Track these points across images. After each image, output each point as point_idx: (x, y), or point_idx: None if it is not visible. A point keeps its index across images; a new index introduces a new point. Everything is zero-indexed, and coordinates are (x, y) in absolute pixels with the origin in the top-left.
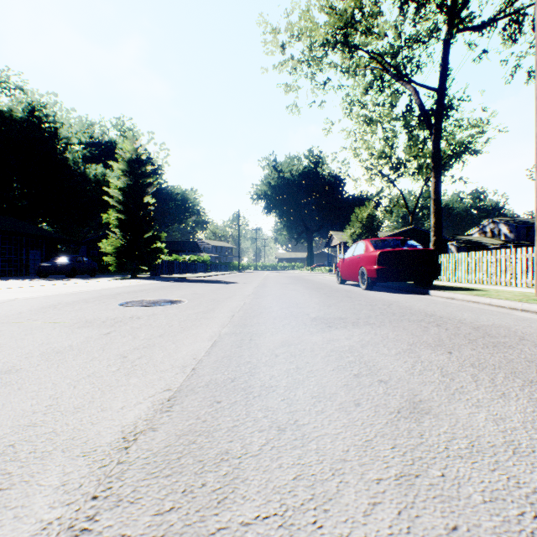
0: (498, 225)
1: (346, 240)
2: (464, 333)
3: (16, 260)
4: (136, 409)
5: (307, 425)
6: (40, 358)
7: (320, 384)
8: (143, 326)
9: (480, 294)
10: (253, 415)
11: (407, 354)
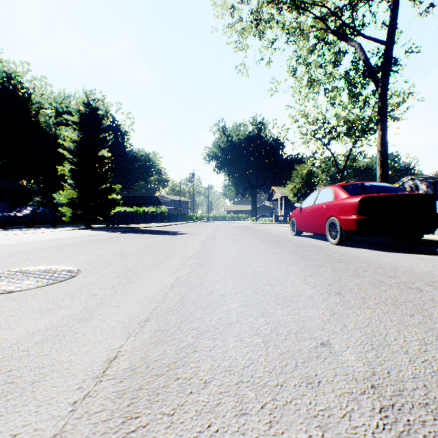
0: (416, 181)
1: (288, 194)
2: None
3: None
4: None
5: None
6: None
7: None
8: None
9: None
10: None
11: None
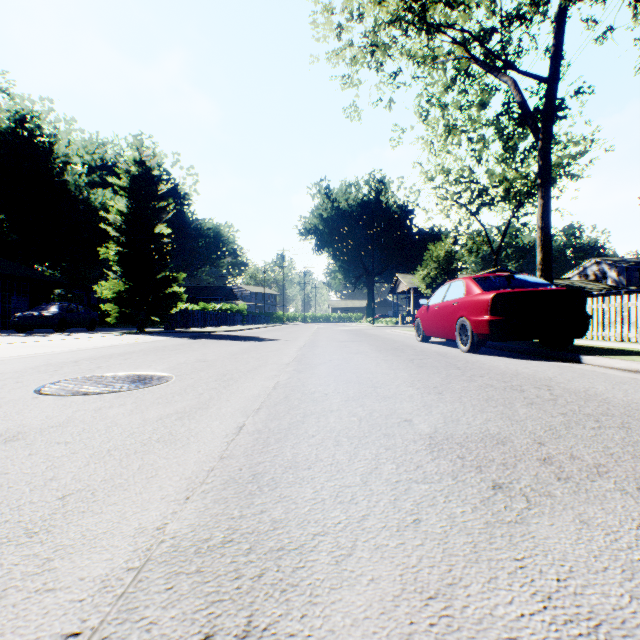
0: (604, 266)
1: (418, 284)
2: None
3: None
4: None
5: None
6: None
7: None
8: None
9: None
10: None
11: None
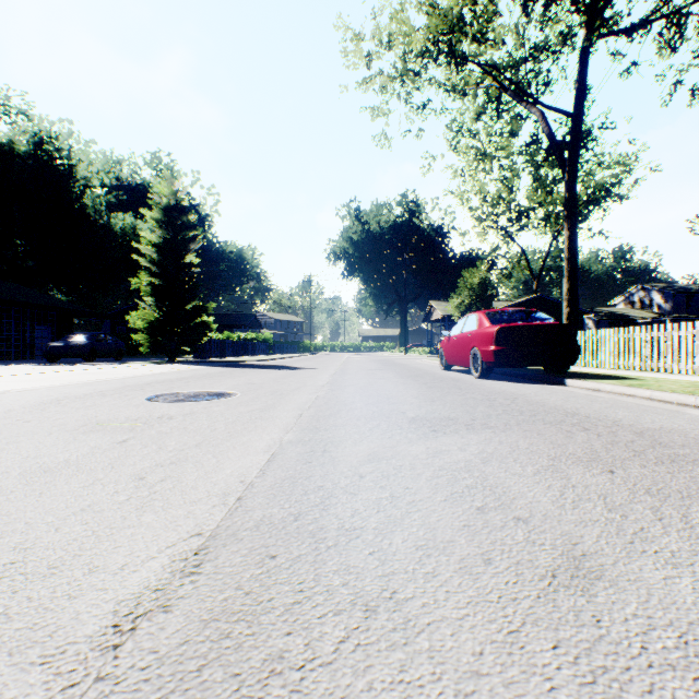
0: (650, 293)
1: (452, 312)
2: (624, 441)
3: (18, 339)
4: (143, 569)
5: (412, 602)
6: (18, 481)
7: (427, 525)
8: (174, 431)
9: (635, 385)
10: (326, 582)
11: (550, 474)
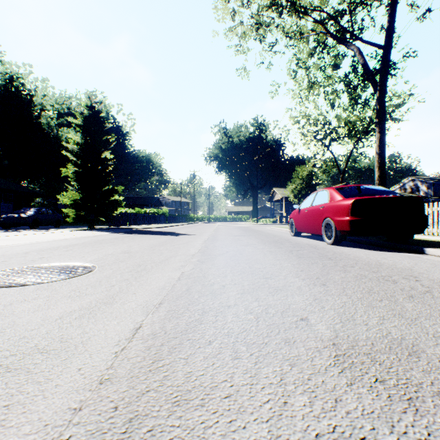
0: (417, 182)
1: (288, 195)
2: None
3: None
4: None
5: None
6: None
7: None
8: None
9: None
10: None
11: None
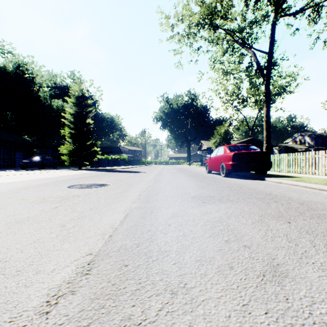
0: (304, 137)
1: (211, 146)
2: (294, 207)
3: (8, 158)
4: (62, 272)
5: (194, 289)
6: (4, 227)
7: (201, 249)
8: (80, 202)
9: (298, 180)
10: (152, 279)
11: (259, 223)
